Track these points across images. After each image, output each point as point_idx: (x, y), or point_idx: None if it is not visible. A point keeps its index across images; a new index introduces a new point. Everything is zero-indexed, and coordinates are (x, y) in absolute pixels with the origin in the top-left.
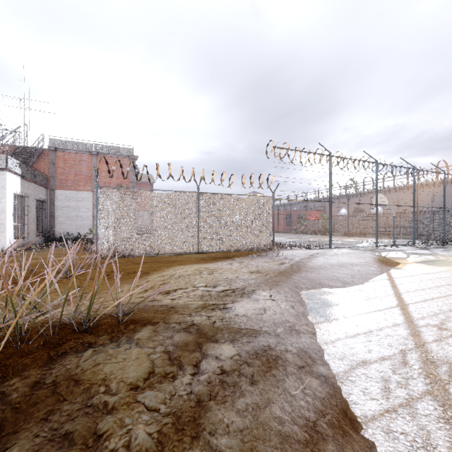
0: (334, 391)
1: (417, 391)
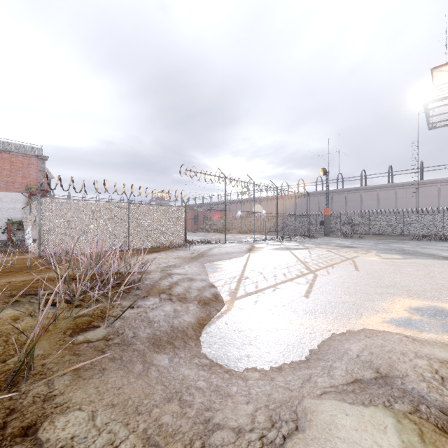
0: (211, 283)
1: (233, 282)
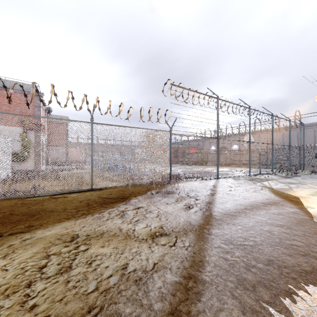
0: None
1: None
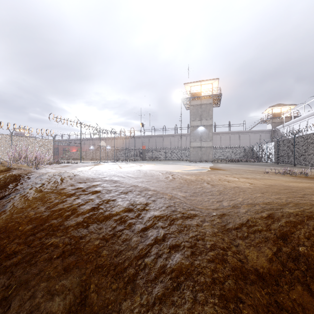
0: None
1: None
